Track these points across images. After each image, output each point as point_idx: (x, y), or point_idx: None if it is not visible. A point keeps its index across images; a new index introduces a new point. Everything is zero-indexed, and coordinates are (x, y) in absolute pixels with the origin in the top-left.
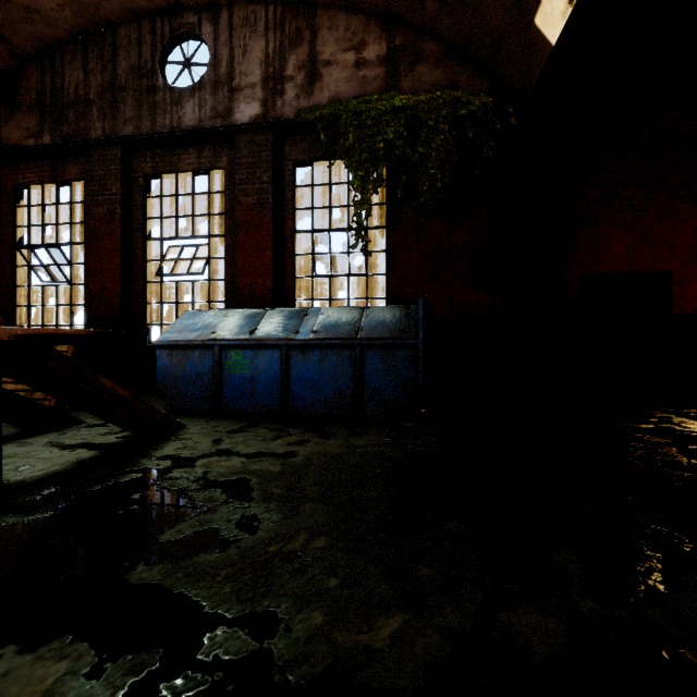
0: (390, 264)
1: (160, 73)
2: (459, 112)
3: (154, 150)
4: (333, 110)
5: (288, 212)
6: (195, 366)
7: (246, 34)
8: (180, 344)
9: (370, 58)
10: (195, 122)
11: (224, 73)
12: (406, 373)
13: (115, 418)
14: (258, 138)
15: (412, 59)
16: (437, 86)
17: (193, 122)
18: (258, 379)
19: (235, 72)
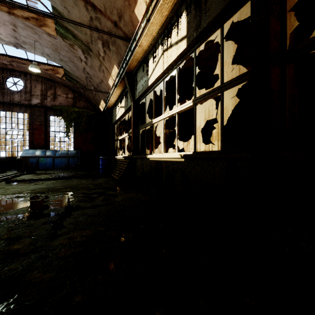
0: (74, 140)
1: (6, 84)
2: (88, 114)
3: (3, 104)
4: (61, 108)
5: (48, 126)
6: (31, 161)
7: (36, 82)
8: (27, 157)
9: (69, 97)
10: (19, 100)
11: (29, 90)
12: (77, 161)
13: (28, 168)
14: (40, 109)
15: (79, 99)
16: (84, 106)
17: (18, 100)
18: (47, 163)
19: (32, 91)
